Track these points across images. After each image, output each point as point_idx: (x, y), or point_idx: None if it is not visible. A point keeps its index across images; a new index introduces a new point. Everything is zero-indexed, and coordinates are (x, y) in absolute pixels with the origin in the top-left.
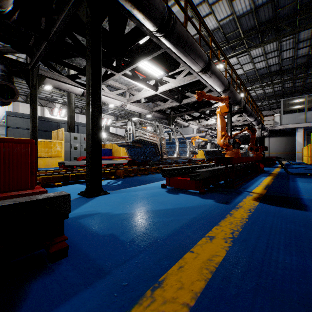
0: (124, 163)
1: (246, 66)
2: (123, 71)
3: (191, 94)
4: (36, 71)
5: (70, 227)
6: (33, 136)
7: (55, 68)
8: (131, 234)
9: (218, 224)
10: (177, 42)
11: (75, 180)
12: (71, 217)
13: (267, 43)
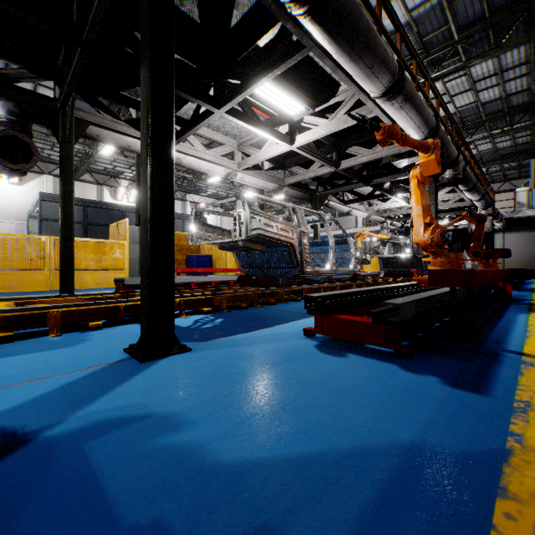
0: (232, 281)
1: (460, 98)
2: (227, 105)
3: (358, 150)
4: (69, 111)
5: (49, 477)
6: (65, 232)
7: (105, 107)
8: (219, 527)
9: (501, 485)
10: (336, 28)
11: (130, 315)
12: (74, 427)
13: (509, 48)
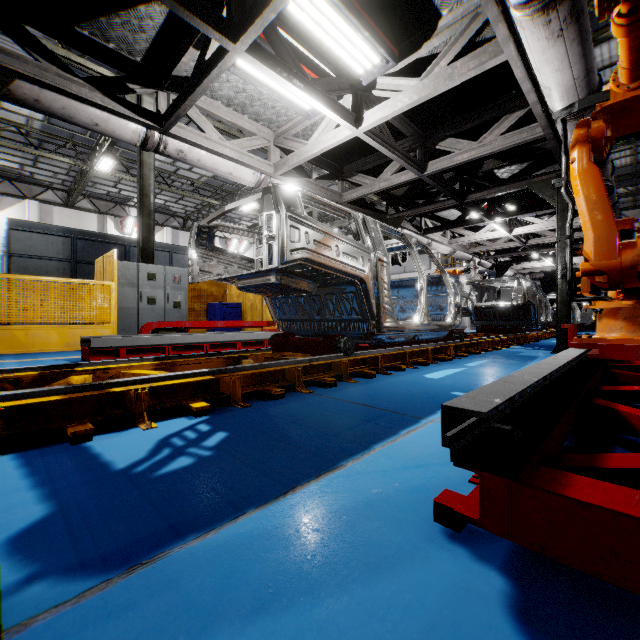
0: (267, 340)
1: None
2: (249, 33)
3: (455, 144)
4: None
5: None
6: None
7: (47, 51)
8: None
9: None
10: None
11: (2, 433)
12: None
13: None
